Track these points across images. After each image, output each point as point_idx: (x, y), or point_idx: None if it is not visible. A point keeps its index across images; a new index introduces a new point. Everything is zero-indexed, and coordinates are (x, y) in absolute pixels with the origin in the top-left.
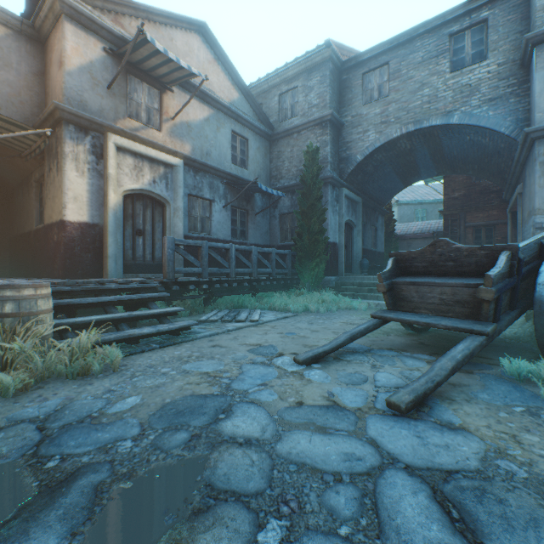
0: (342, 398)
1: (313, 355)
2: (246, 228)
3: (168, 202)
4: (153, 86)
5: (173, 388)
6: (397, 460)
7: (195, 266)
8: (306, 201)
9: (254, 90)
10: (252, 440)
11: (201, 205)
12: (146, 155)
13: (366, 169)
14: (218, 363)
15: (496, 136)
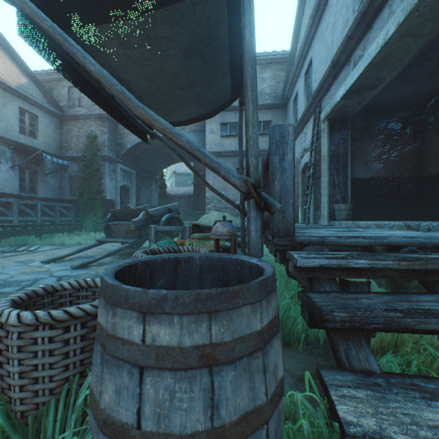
0: (54, 269)
1: (53, 259)
2: (36, 185)
3: None
4: None
5: None
6: (56, 276)
7: None
8: (88, 170)
9: (46, 76)
10: None
11: None
12: None
13: (136, 153)
14: None
15: None
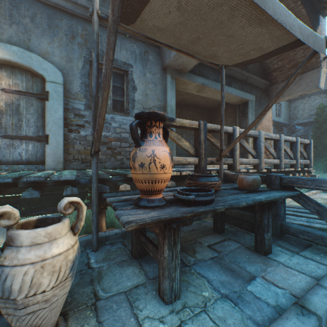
0: None
1: None
2: None
3: None
4: None
5: None
6: None
7: None
8: (318, 130)
9: None
10: None
11: None
12: None
13: None
14: None
15: None
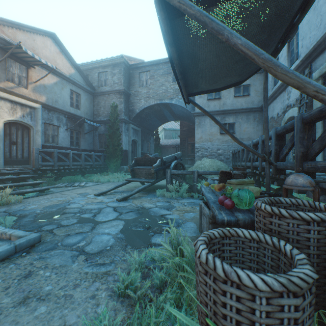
0: (105, 200)
1: (101, 193)
2: (79, 141)
3: (32, 127)
4: (22, 64)
5: (48, 204)
6: (110, 206)
7: (49, 161)
8: (111, 129)
9: (84, 67)
10: (75, 207)
11: (52, 128)
12: (19, 102)
13: (142, 116)
14: (65, 198)
15: (187, 111)
